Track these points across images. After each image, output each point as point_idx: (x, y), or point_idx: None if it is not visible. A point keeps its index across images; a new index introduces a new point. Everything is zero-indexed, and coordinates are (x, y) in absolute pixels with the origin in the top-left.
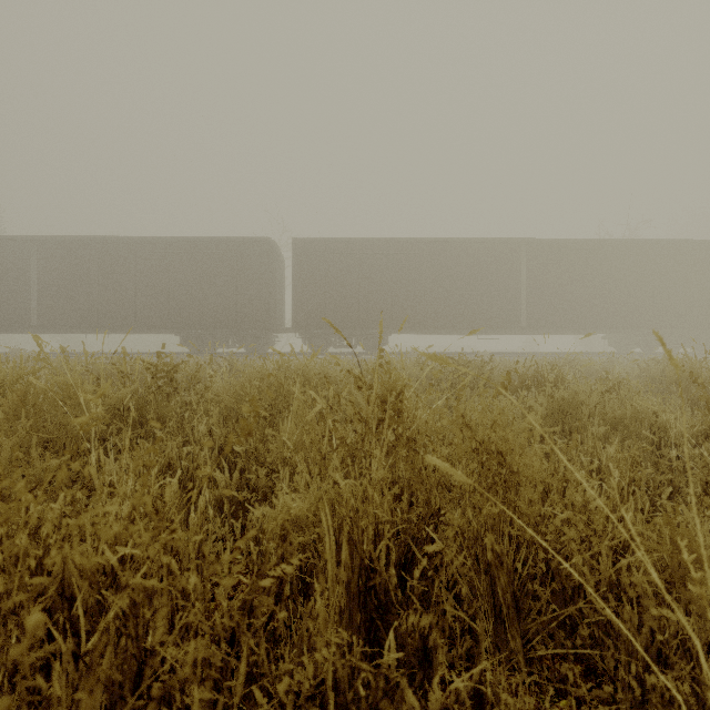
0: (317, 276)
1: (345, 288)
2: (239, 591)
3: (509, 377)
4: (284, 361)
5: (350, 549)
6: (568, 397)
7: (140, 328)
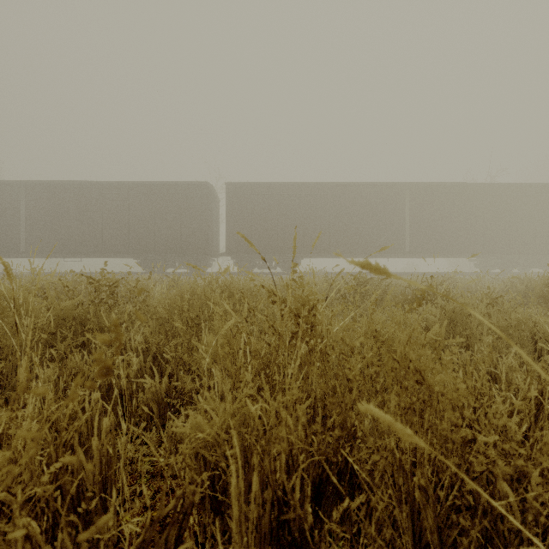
0: (245, 212)
1: (267, 222)
2: (157, 500)
3: (423, 292)
4: (213, 278)
5: (261, 476)
6: (458, 309)
7: (106, 253)
